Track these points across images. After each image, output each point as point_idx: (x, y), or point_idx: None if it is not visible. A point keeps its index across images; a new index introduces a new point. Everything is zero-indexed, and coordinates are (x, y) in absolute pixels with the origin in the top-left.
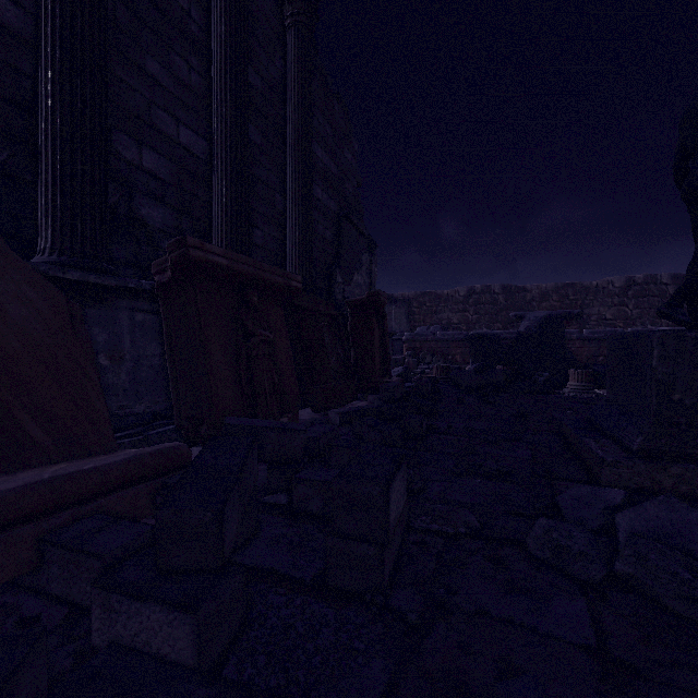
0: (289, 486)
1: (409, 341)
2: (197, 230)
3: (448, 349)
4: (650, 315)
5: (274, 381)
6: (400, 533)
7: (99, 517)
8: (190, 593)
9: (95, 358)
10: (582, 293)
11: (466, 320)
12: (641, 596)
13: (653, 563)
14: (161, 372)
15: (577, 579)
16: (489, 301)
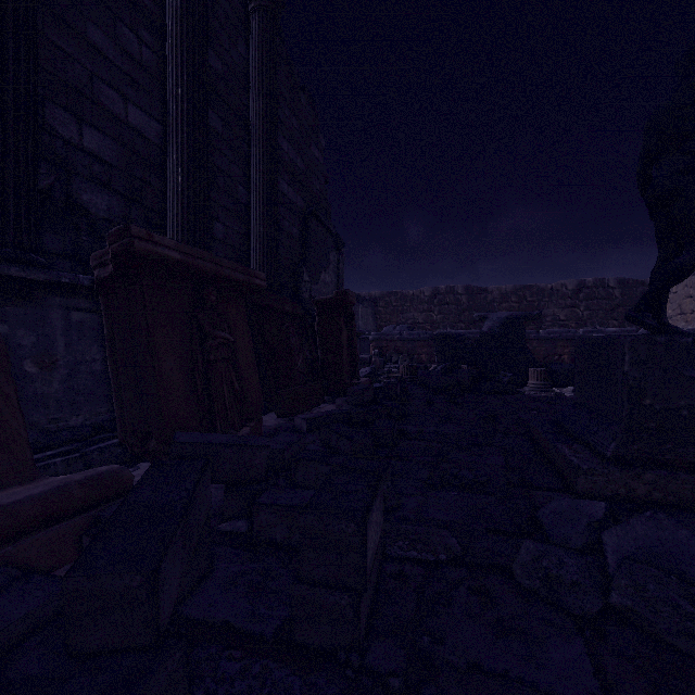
0: (249, 510)
1: (376, 341)
2: (150, 221)
3: (414, 348)
4: (599, 317)
5: (234, 387)
6: (376, 567)
7: (3, 571)
8: (108, 690)
9: (19, 364)
10: (539, 295)
11: (431, 319)
12: (639, 629)
13: (653, 594)
14: (104, 379)
15: (570, 612)
16: (452, 301)
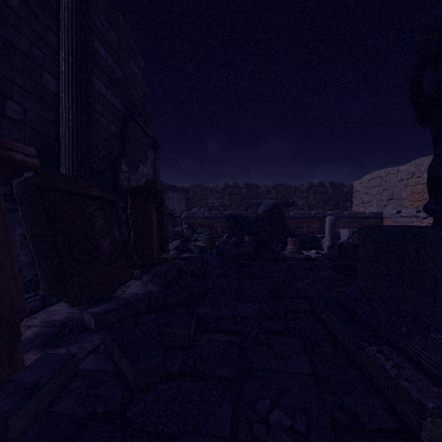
0: None
1: (186, 218)
2: None
3: (213, 223)
4: (320, 204)
5: None
6: None
7: None
8: None
9: None
10: (288, 190)
11: (223, 204)
12: None
13: None
14: None
15: None
16: (237, 192)
